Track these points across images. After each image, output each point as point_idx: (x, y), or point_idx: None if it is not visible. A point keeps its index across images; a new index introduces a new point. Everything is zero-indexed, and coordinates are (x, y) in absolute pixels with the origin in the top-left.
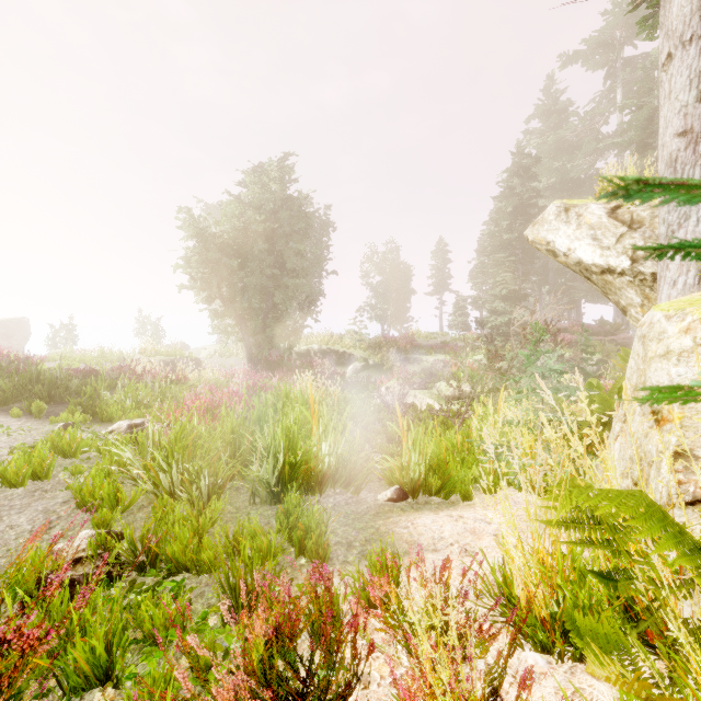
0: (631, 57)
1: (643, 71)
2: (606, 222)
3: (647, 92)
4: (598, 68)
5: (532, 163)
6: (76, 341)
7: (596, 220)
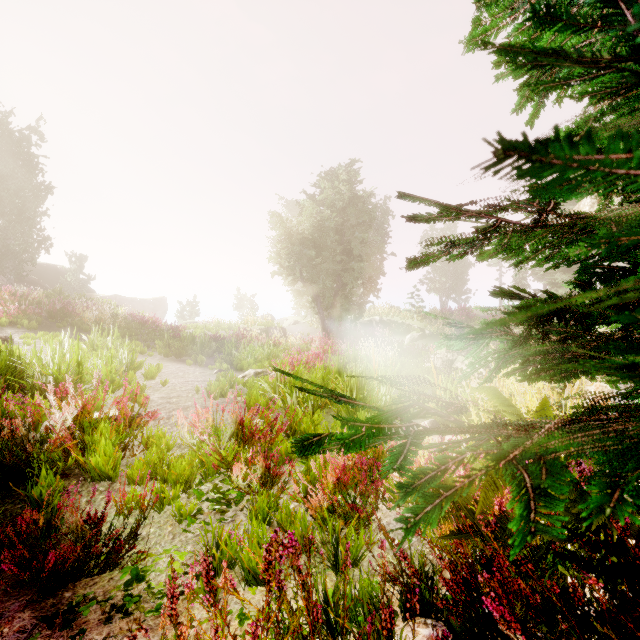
0: None
1: None
2: None
3: None
4: None
5: None
6: (197, 314)
7: None
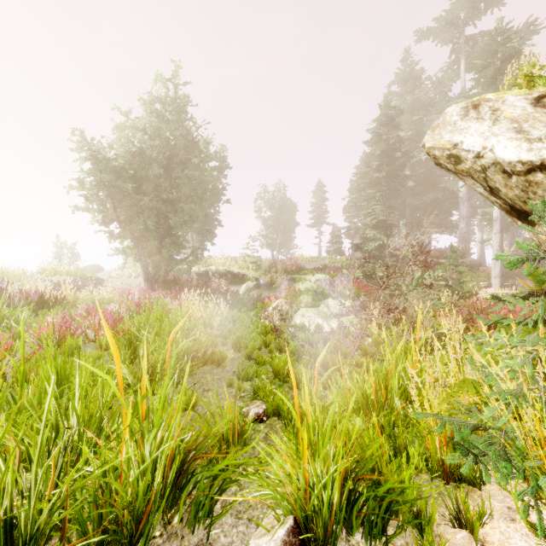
0: (472, 34)
1: (491, 35)
2: (532, 112)
3: (492, 55)
4: (446, 43)
5: (397, 114)
6: None
7: (519, 111)
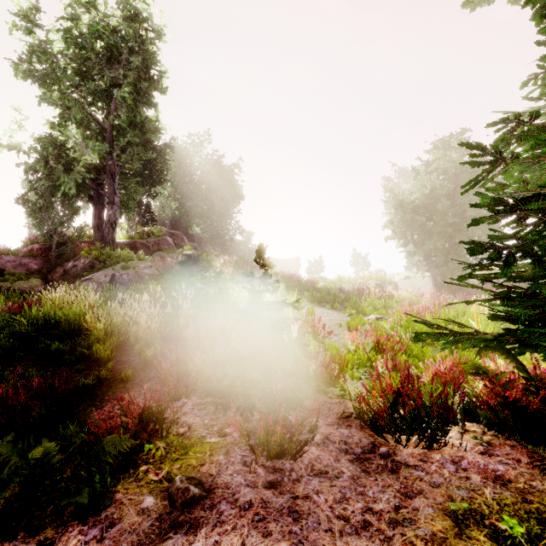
0: None
1: None
2: None
3: None
4: None
5: None
6: (322, 270)
7: None
